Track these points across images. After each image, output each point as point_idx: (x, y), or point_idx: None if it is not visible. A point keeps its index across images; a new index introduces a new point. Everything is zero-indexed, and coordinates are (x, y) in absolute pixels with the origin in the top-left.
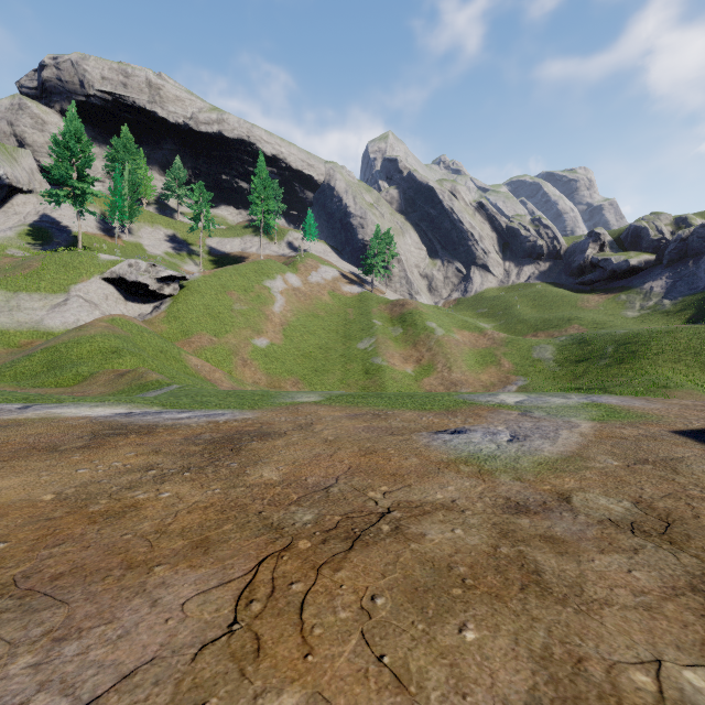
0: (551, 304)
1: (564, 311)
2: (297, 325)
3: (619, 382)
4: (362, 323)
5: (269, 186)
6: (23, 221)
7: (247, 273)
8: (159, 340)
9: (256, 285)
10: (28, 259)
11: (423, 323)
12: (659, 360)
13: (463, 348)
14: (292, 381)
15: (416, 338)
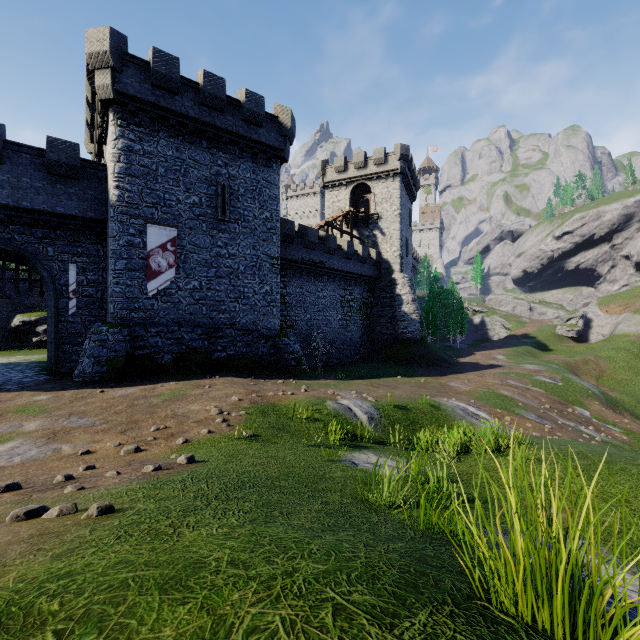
0: None
1: None
2: None
3: None
4: None
5: None
6: None
7: None
8: None
9: None
10: None
11: None
12: None
13: None
14: None
15: None
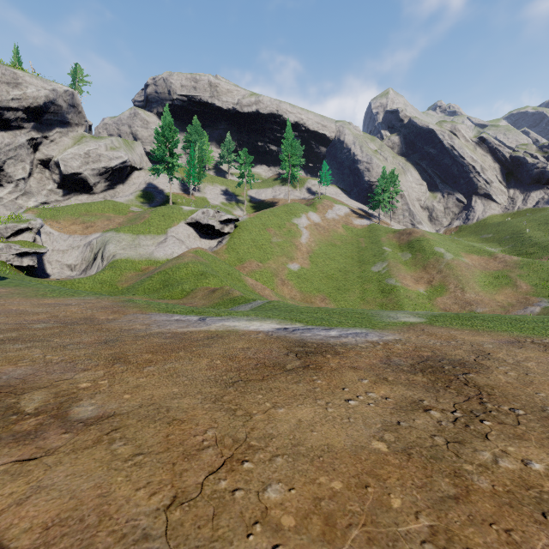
0: None
1: None
2: (320, 253)
3: None
4: (374, 250)
5: (294, 146)
6: (138, 189)
7: (279, 214)
8: (226, 266)
9: (286, 223)
10: (142, 213)
11: (431, 248)
12: None
13: (473, 271)
14: (320, 298)
15: (426, 262)
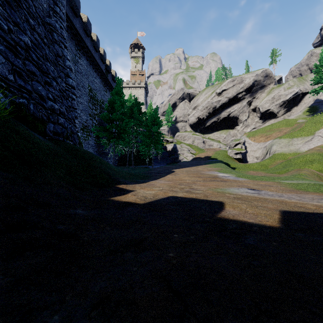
0: None
1: None
2: None
3: None
4: None
5: None
6: (306, 106)
7: None
8: None
9: None
10: (301, 123)
11: None
12: None
13: None
14: None
15: None
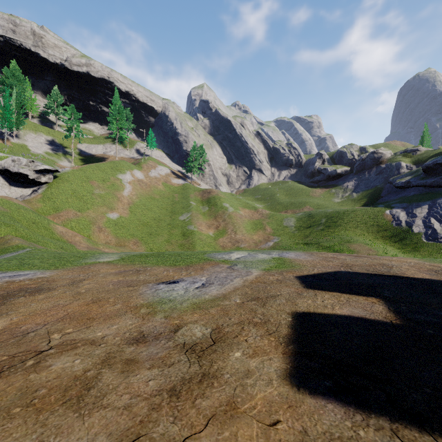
0: (296, 194)
1: (302, 198)
2: (140, 204)
3: (326, 239)
4: (183, 203)
5: (122, 112)
6: None
7: (105, 169)
8: (33, 215)
9: (111, 177)
10: None
11: (221, 204)
12: (347, 227)
13: (244, 219)
14: (133, 241)
15: (217, 213)
